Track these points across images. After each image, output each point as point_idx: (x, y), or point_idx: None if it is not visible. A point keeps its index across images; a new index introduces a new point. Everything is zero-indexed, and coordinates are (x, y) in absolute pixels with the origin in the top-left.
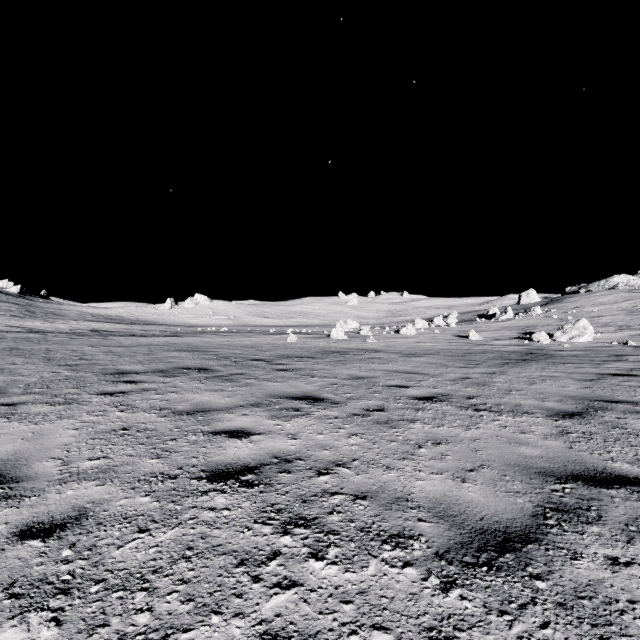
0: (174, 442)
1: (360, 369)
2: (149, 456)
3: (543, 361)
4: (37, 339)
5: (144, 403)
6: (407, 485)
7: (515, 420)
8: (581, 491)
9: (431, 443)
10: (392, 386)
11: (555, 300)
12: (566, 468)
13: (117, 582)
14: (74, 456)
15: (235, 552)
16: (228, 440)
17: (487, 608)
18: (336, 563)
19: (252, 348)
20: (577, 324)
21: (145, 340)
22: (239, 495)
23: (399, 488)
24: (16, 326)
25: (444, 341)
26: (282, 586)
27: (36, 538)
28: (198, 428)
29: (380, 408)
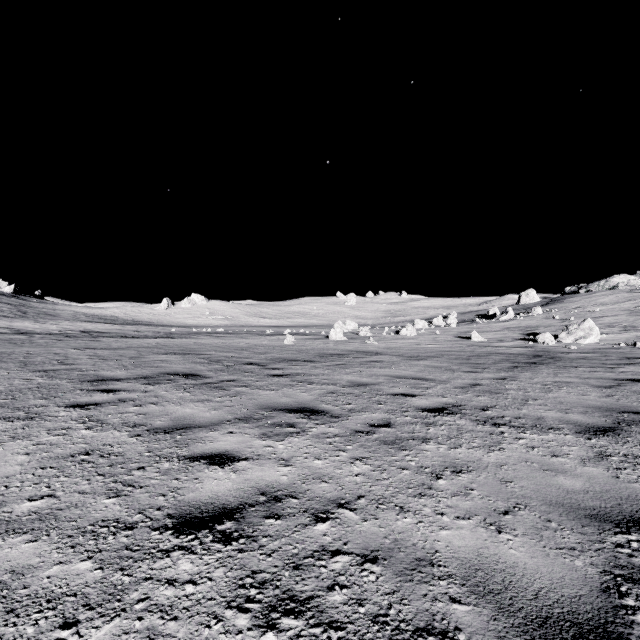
0: (141, 472)
1: (361, 374)
2: (106, 493)
3: (553, 364)
4: (21, 341)
5: (117, 418)
6: (429, 538)
7: (542, 438)
8: None
9: (450, 471)
10: (397, 395)
11: (555, 300)
12: (622, 508)
13: None
14: (12, 494)
15: None
16: (207, 468)
17: None
18: None
19: (247, 350)
20: (582, 325)
21: (135, 342)
22: (211, 557)
23: (419, 543)
24: (4, 327)
25: (446, 342)
26: None
27: None
28: (174, 451)
29: (386, 423)
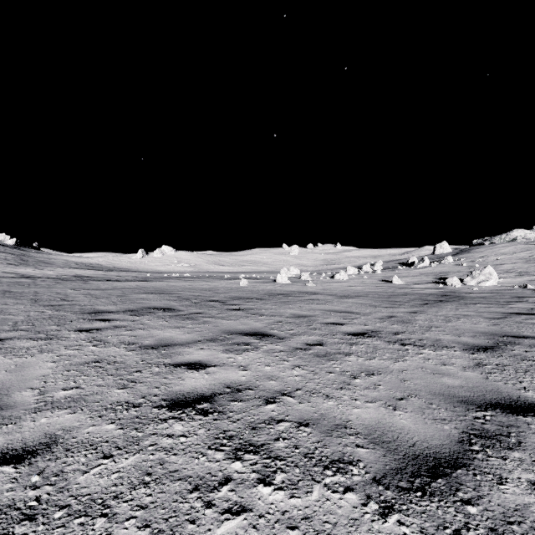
0: (139, 373)
1: (301, 309)
2: (116, 386)
3: (456, 302)
4: (28, 283)
5: (115, 338)
6: (345, 413)
7: (436, 353)
8: (500, 418)
9: (365, 374)
10: (329, 323)
11: (464, 251)
12: (485, 397)
13: (79, 508)
14: (50, 386)
15: (190, 478)
16: (187, 371)
17: (424, 534)
18: (282, 488)
19: (210, 291)
20: (484, 271)
21: (119, 284)
22: (195, 422)
23: (338, 416)
24: (11, 272)
25: (372, 285)
26: (232, 512)
27: (8, 464)
28: (161, 361)
29: (319, 343)
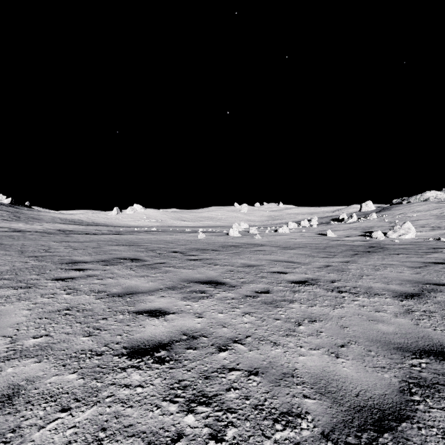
0: (105, 321)
1: (250, 259)
2: (83, 334)
3: (382, 252)
4: (18, 236)
5: (86, 287)
6: (291, 361)
7: (370, 300)
8: (435, 366)
9: (307, 321)
10: (274, 272)
11: (386, 208)
12: (418, 343)
13: None
14: (22, 334)
15: (143, 433)
16: (148, 319)
17: None
18: None
19: (172, 243)
20: (403, 225)
21: (96, 237)
22: (152, 371)
23: (285, 364)
24: (5, 227)
25: (309, 238)
26: None
27: None
28: (125, 308)
29: (266, 290)
